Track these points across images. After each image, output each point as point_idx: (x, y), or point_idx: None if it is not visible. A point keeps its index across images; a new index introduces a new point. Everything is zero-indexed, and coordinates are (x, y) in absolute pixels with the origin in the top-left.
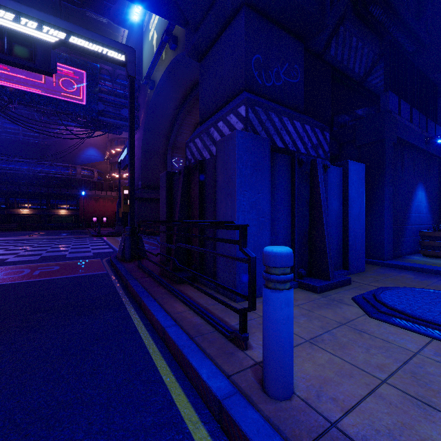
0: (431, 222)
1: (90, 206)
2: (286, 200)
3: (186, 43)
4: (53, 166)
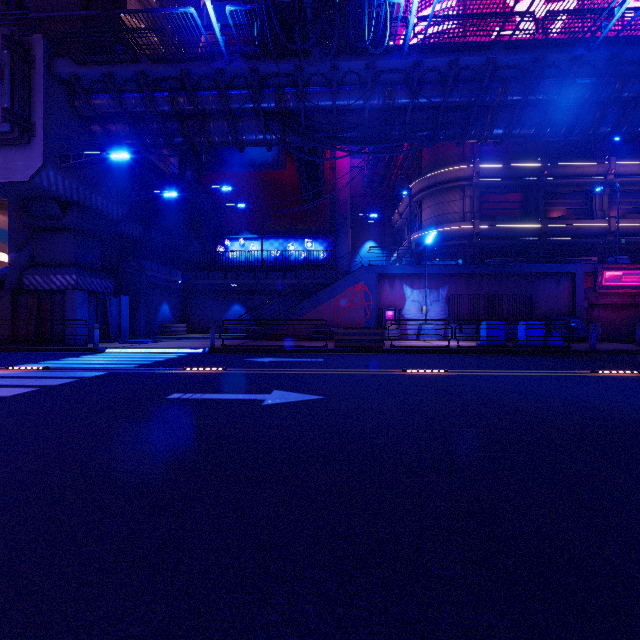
0: (173, 321)
1: None
2: (94, 312)
3: (23, 215)
4: None
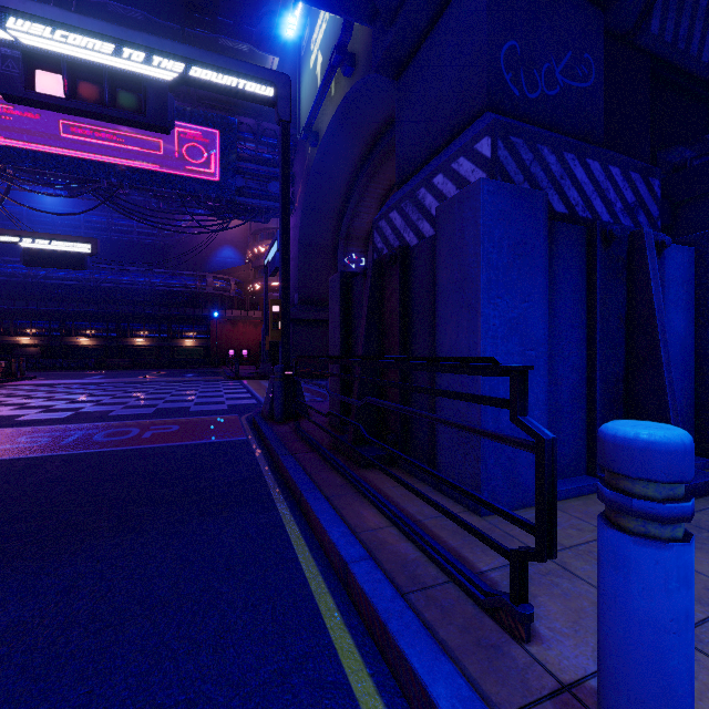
0: None
1: (225, 333)
2: (577, 316)
3: (373, 51)
4: (176, 276)
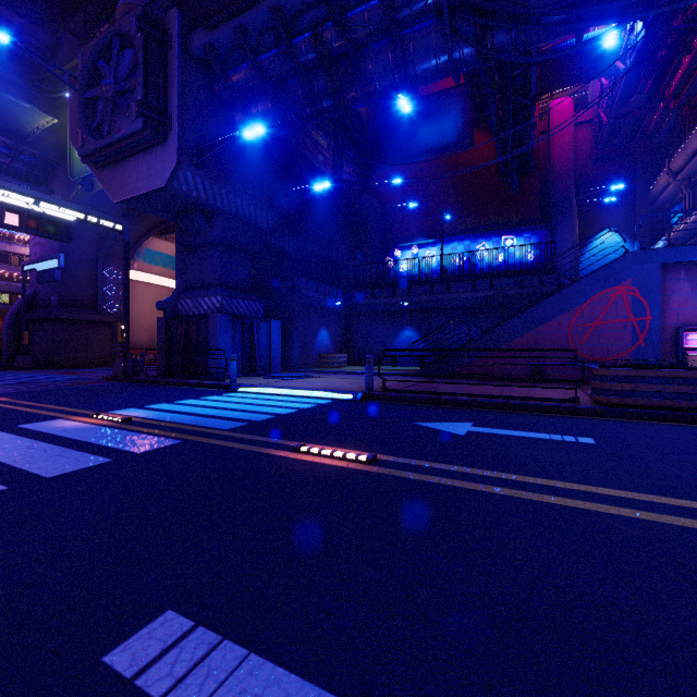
0: (333, 350)
1: None
2: (240, 340)
3: (177, 235)
4: None
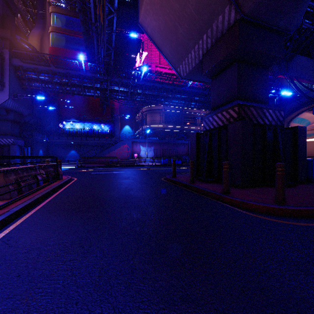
0: None
1: None
2: (20, 154)
3: None
4: None
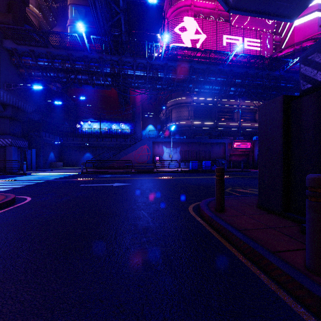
0: (55, 161)
1: None
2: (20, 156)
3: None
4: None
